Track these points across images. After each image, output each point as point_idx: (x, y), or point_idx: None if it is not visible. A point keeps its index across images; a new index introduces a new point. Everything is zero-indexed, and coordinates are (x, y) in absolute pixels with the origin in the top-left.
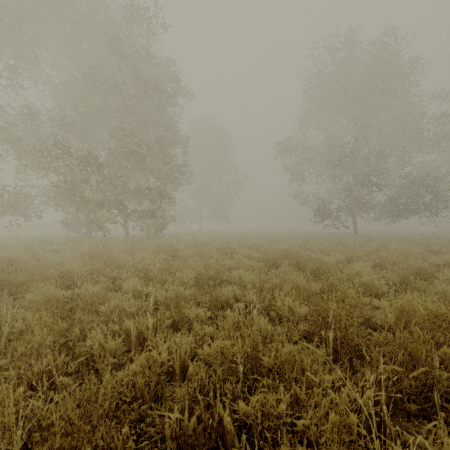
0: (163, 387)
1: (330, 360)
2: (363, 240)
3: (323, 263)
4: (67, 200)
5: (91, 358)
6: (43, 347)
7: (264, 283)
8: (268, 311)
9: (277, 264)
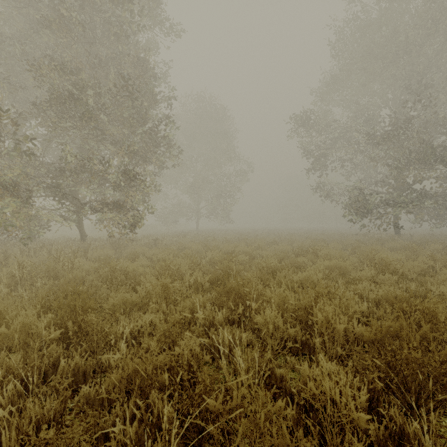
0: None
1: None
2: None
3: None
4: None
5: None
6: None
7: None
8: None
9: None
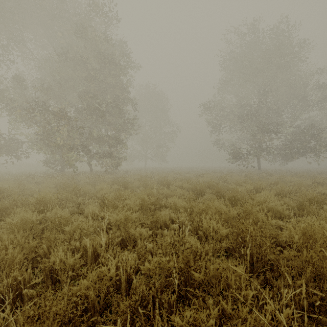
0: (112, 296)
1: (247, 272)
2: (266, 175)
3: (238, 192)
4: (46, 145)
5: (55, 270)
6: (14, 263)
7: (193, 208)
8: (196, 230)
9: (202, 192)
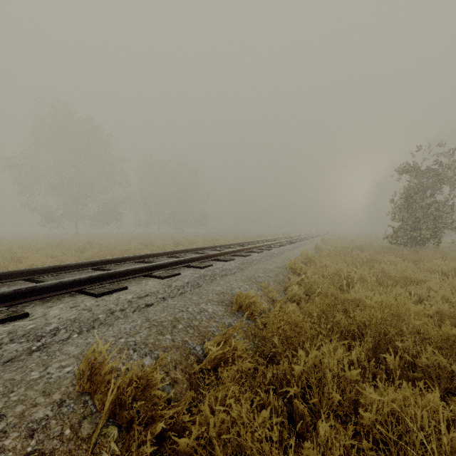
0: None
1: None
2: (71, 237)
3: (26, 242)
4: None
5: None
6: None
7: None
8: None
9: None
